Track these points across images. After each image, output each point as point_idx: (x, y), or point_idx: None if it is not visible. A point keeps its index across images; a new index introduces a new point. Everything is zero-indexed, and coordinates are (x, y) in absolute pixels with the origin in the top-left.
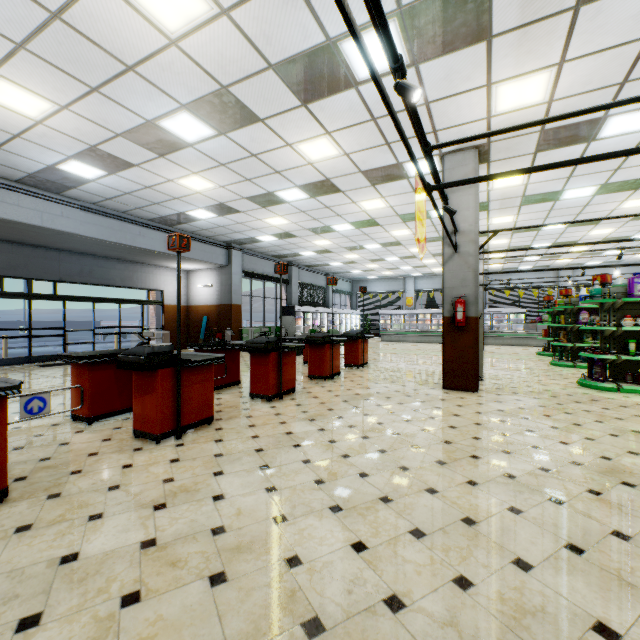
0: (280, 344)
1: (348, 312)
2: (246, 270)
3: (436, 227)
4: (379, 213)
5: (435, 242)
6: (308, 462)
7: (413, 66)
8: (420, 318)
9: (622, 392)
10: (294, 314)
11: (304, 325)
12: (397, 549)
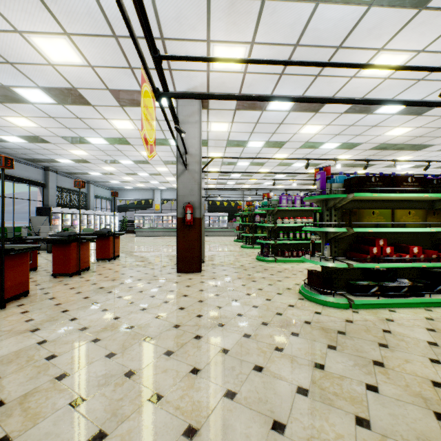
0: (1, 246)
1: (108, 214)
2: None
3: (174, 153)
4: (129, 133)
5: (174, 165)
6: None
7: None
8: (165, 219)
9: (277, 262)
10: (51, 215)
11: (62, 225)
12: None
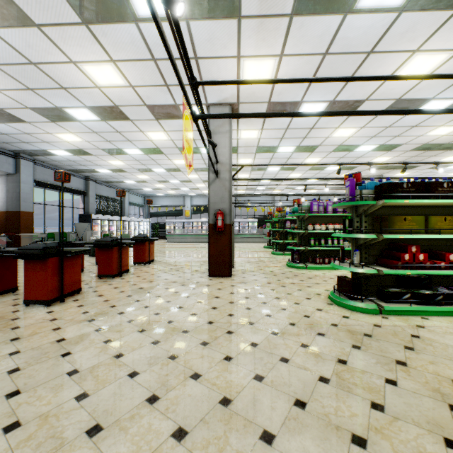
0: (61, 249)
1: (141, 220)
2: (39, 180)
3: (205, 161)
4: (163, 144)
5: (204, 172)
6: (74, 373)
7: (185, 20)
8: (195, 225)
9: (308, 269)
10: (91, 221)
11: (101, 230)
12: None
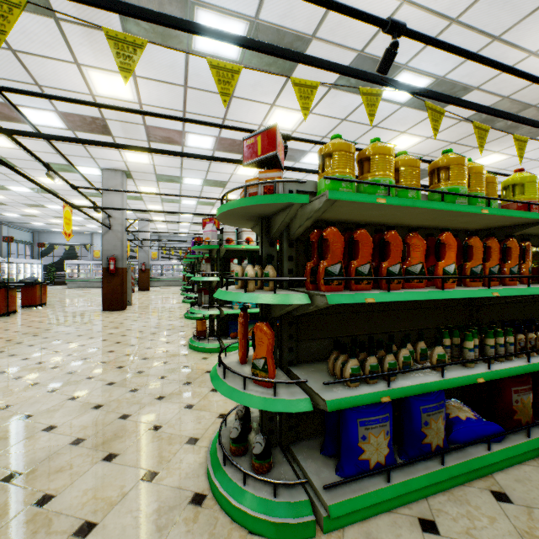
0: None
1: (28, 262)
2: None
3: None
4: (58, 187)
5: None
6: None
7: (71, 130)
8: None
9: None
10: None
11: None
12: (45, 356)
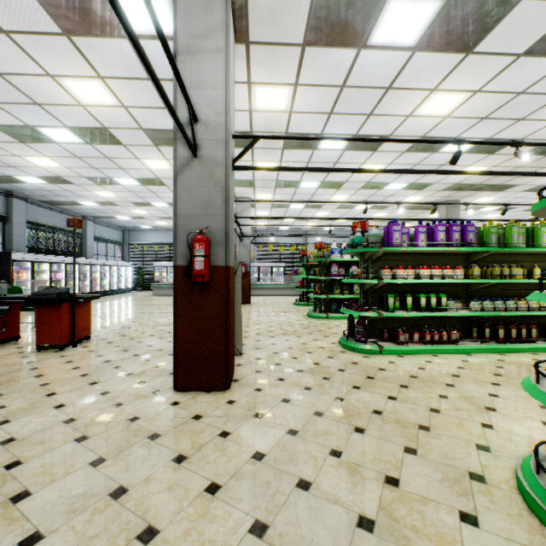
0: None
1: (114, 264)
2: None
3: None
4: (111, 117)
5: None
6: None
7: None
8: None
9: (384, 354)
10: (10, 264)
11: (33, 279)
12: None
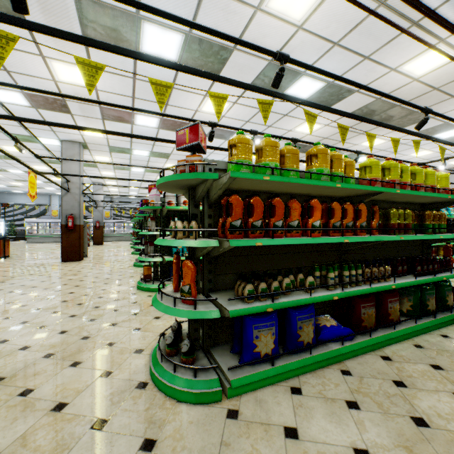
0: None
1: None
2: None
3: None
4: (20, 154)
5: None
6: None
7: (34, 108)
8: None
9: None
10: None
11: None
12: (14, 297)
